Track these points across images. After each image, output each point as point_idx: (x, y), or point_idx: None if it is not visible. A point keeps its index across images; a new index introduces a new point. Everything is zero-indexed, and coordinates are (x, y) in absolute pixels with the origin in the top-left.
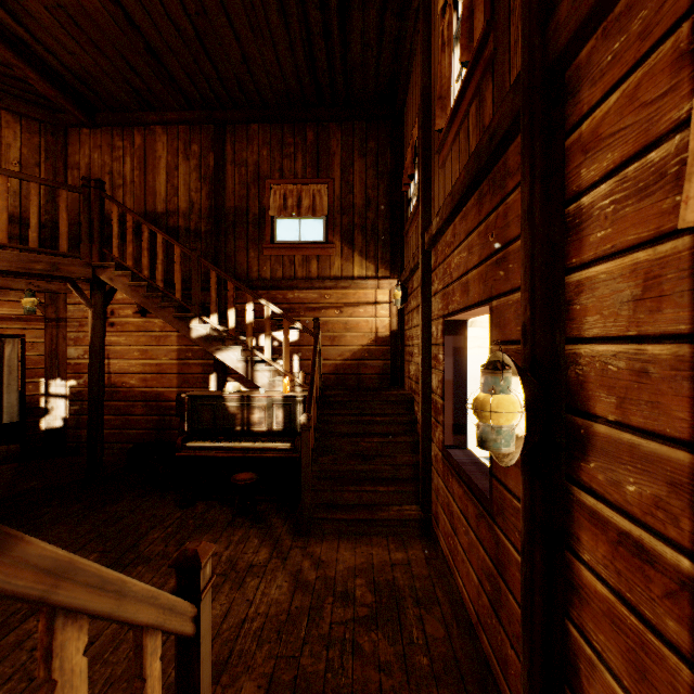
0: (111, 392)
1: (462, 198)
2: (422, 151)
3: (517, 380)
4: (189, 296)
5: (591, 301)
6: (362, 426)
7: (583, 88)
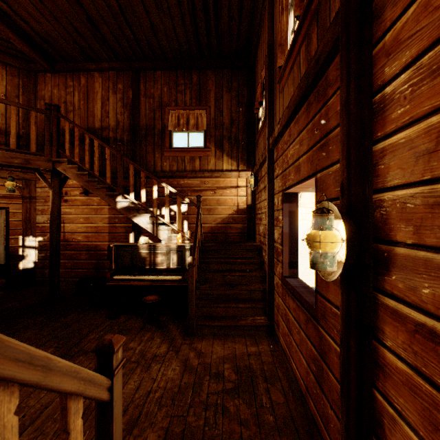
0: (65, 244)
1: (296, 108)
2: (268, 83)
3: (337, 222)
4: (116, 182)
5: (393, 161)
6: (229, 265)
7: (387, 10)
